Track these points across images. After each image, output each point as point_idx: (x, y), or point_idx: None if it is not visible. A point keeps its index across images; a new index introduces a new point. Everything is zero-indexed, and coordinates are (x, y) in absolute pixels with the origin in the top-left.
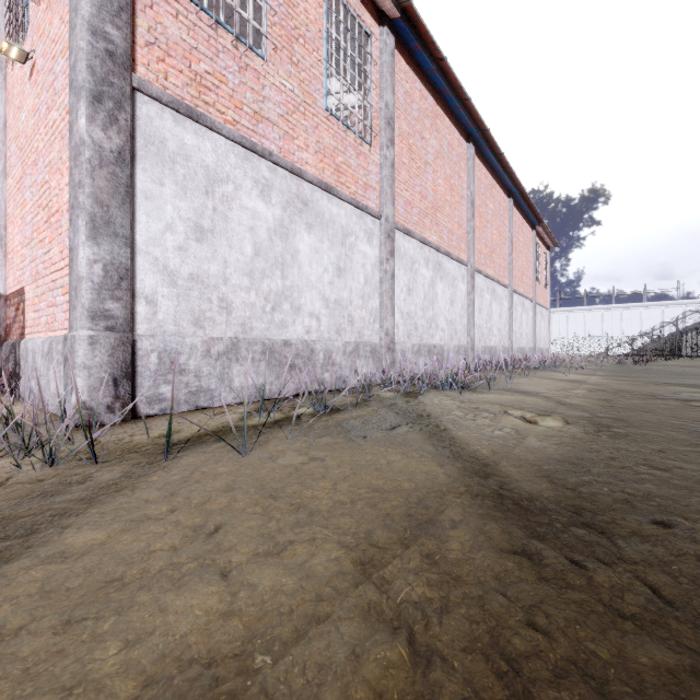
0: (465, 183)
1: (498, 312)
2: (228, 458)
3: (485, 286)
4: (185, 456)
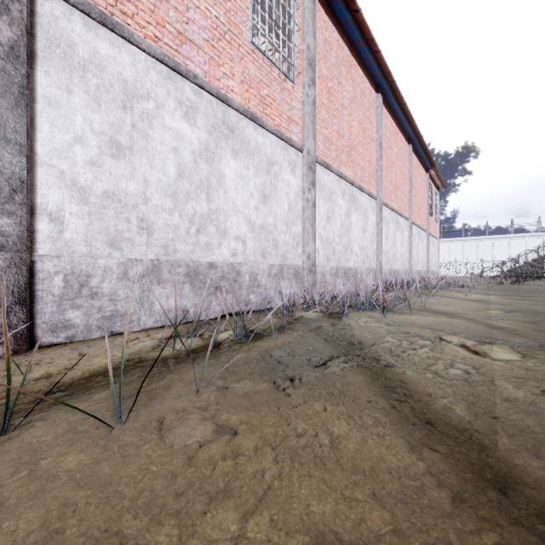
0: (374, 127)
1: (400, 240)
2: (97, 427)
3: (390, 217)
4: (40, 422)
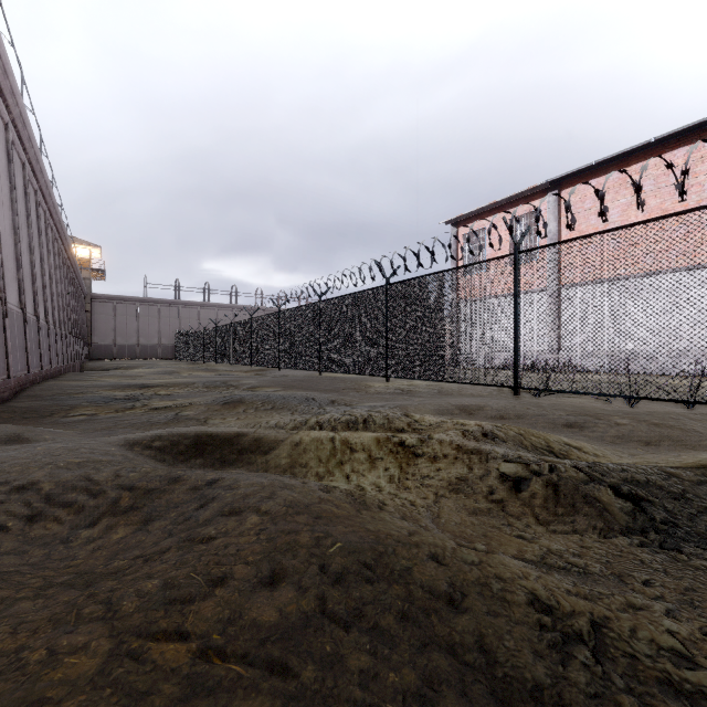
0: None
1: None
2: None
3: None
4: None
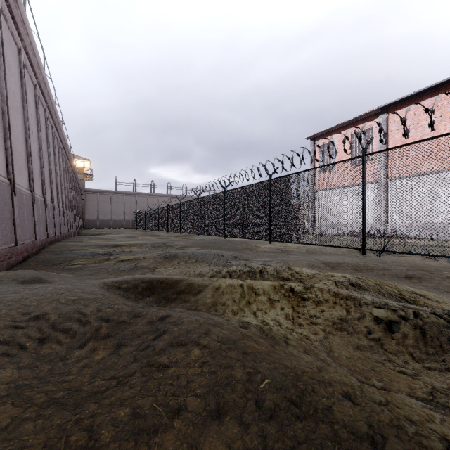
0: None
1: None
2: None
3: None
4: None
